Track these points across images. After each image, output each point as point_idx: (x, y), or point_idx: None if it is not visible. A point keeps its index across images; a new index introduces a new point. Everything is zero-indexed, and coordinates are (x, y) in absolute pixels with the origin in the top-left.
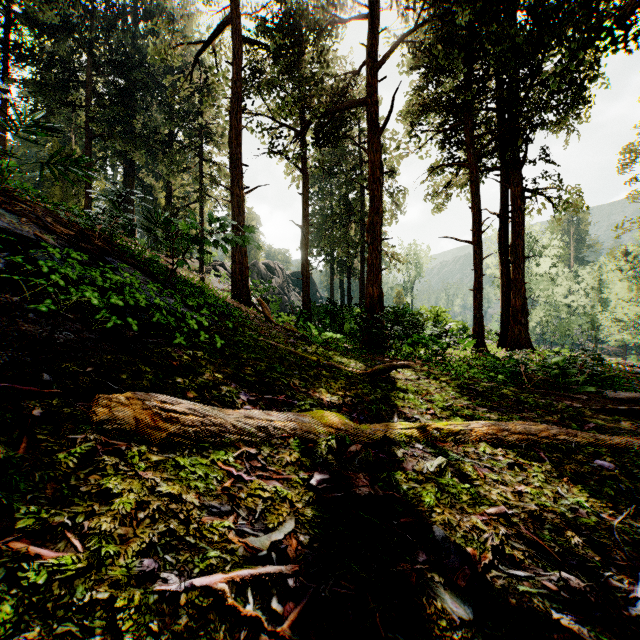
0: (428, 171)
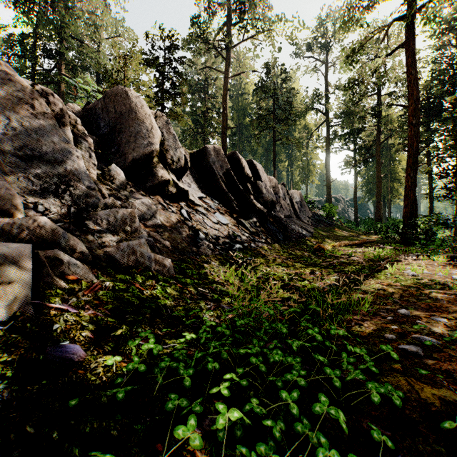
0: None
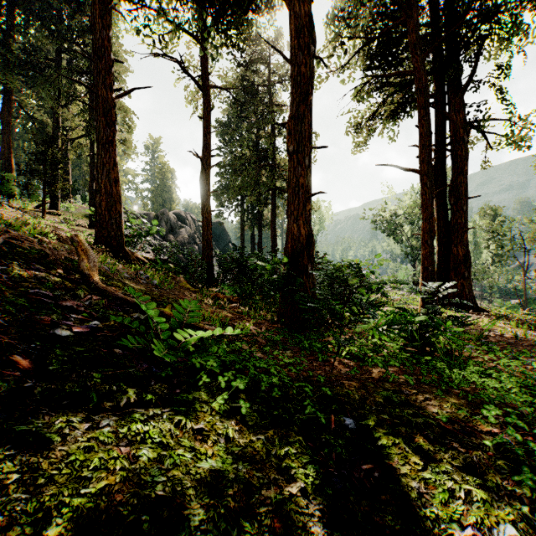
0: (358, 85)
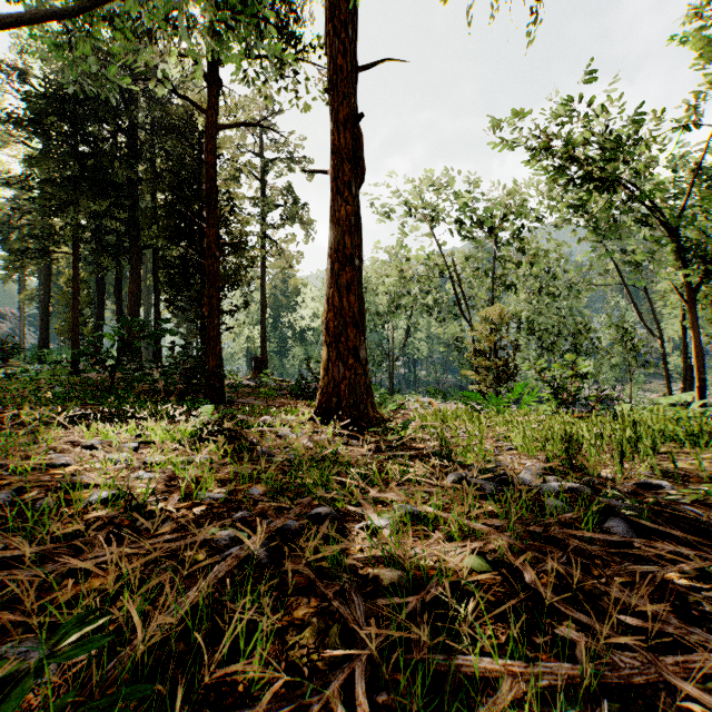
0: None
